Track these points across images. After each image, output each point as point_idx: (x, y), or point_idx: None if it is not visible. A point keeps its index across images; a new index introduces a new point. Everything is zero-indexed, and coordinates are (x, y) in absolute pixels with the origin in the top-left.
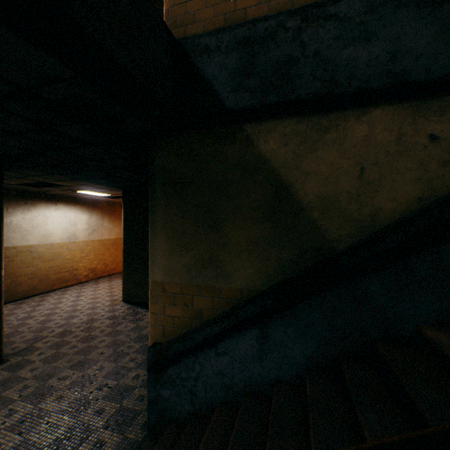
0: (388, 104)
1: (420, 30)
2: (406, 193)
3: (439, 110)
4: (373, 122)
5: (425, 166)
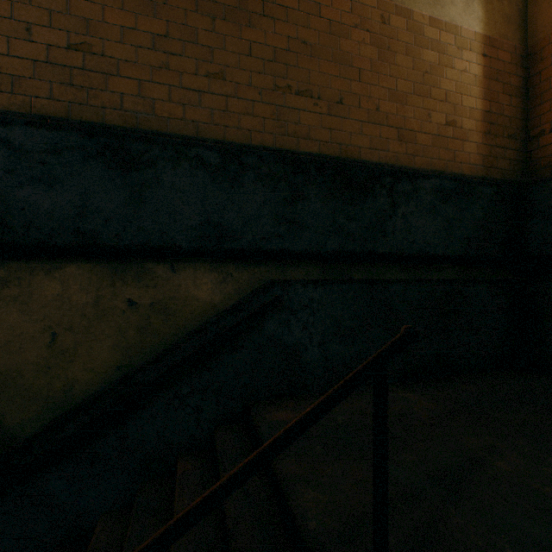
0: (86, 261)
1: (111, 191)
2: (105, 362)
3: (138, 275)
4: (67, 280)
5: (124, 332)
